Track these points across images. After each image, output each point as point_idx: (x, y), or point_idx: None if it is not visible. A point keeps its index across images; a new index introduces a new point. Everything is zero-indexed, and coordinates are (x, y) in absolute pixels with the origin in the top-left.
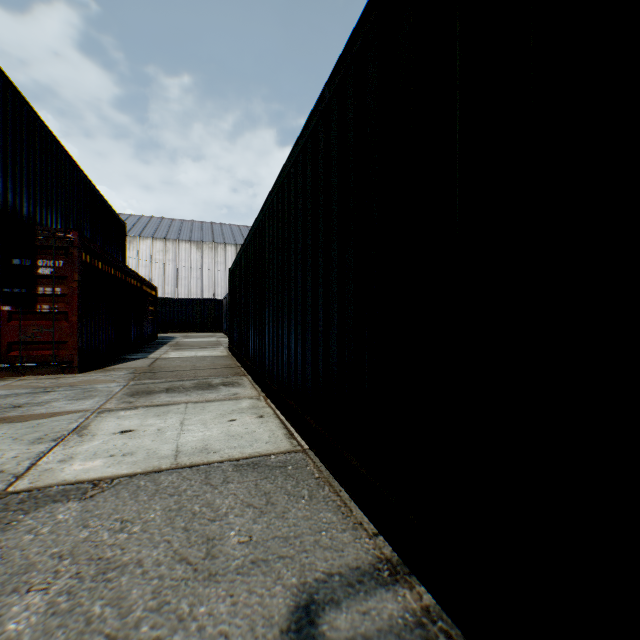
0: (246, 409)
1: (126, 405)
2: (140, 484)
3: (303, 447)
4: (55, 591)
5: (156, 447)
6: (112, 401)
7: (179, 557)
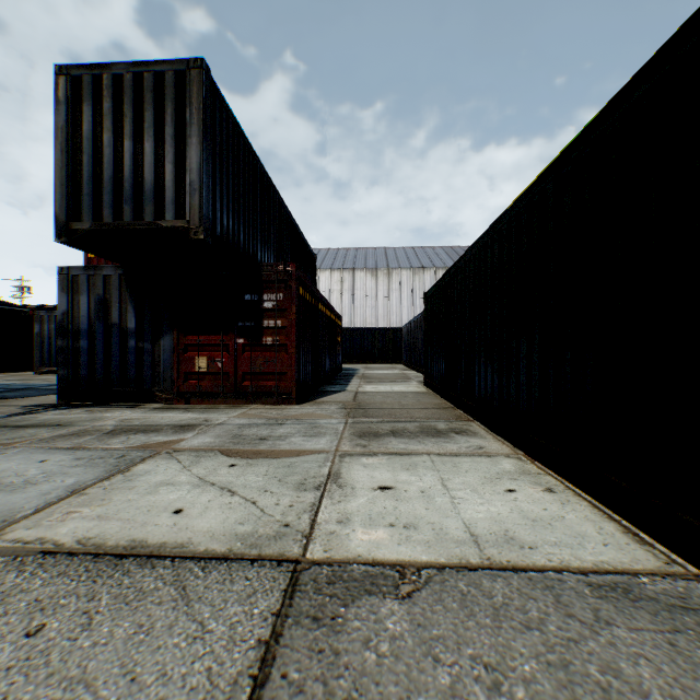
0: (516, 474)
1: (361, 449)
2: (461, 588)
3: (686, 568)
4: None
5: (438, 521)
6: (344, 442)
7: None
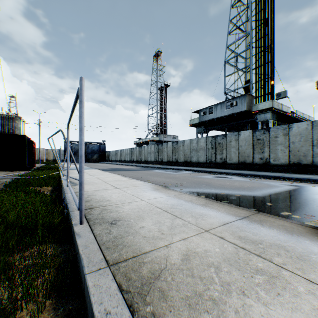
0: None
1: None
2: None
3: None
4: None
5: None
6: None
7: None
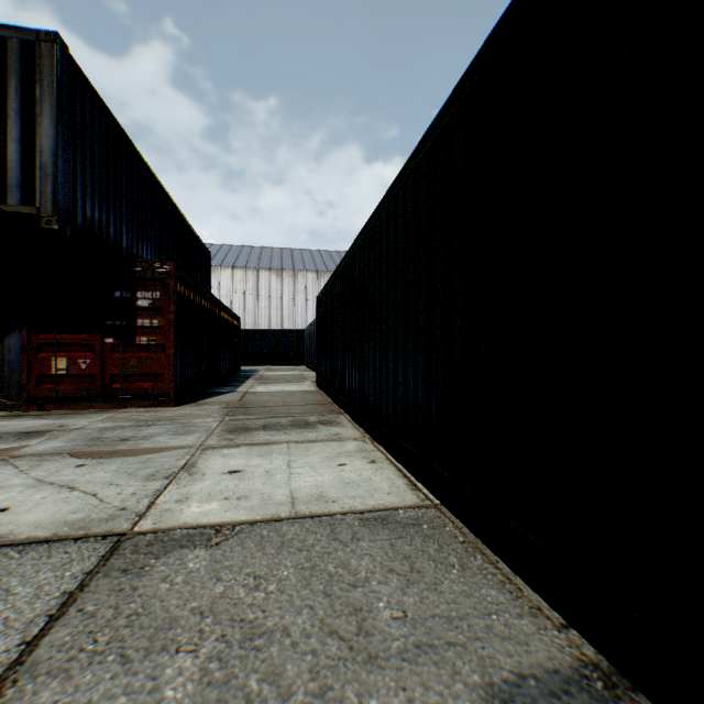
0: (354, 452)
1: (227, 442)
2: (263, 534)
3: (433, 502)
4: (204, 655)
5: (269, 491)
6: (212, 437)
7: (328, 629)
